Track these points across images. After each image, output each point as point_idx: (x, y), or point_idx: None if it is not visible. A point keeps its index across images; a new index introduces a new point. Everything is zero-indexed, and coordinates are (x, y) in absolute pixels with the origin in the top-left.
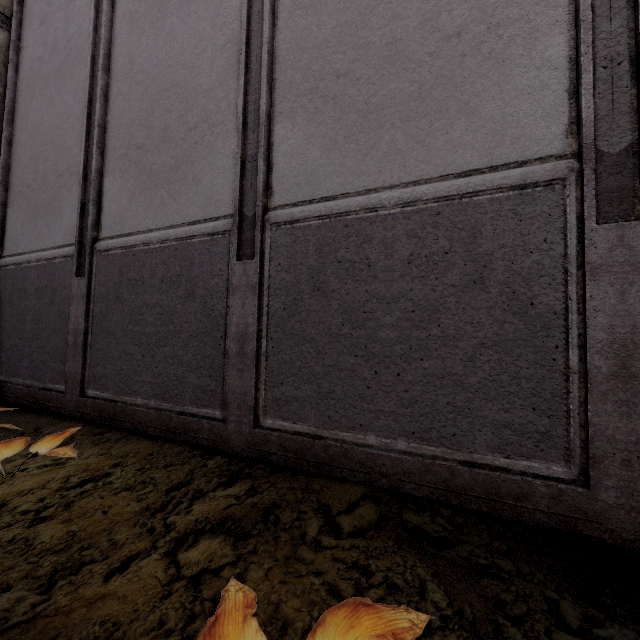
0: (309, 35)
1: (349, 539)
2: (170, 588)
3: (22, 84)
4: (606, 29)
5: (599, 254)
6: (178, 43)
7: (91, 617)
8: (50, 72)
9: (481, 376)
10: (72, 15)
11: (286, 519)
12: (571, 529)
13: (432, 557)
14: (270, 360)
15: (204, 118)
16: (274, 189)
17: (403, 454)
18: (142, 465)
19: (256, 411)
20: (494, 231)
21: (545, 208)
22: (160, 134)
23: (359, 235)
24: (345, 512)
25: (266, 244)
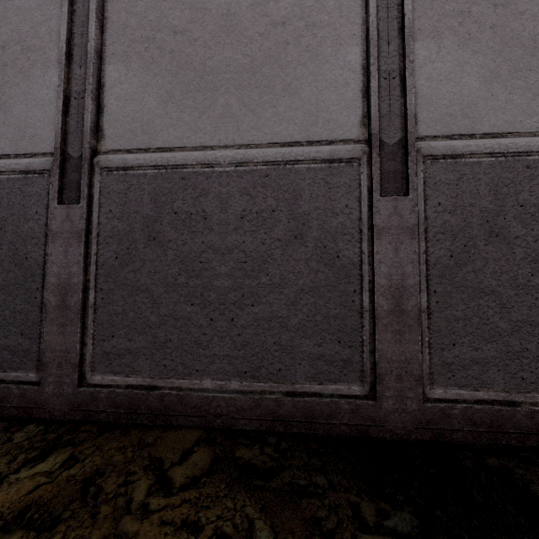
0: None
1: (180, 494)
2: None
3: None
4: (386, 50)
5: (382, 219)
6: None
7: None
8: None
9: (301, 317)
10: None
11: (110, 487)
12: (365, 434)
13: (260, 491)
14: (99, 312)
15: (16, 39)
16: (105, 132)
17: (236, 393)
18: None
19: (82, 368)
20: (311, 195)
21: (347, 180)
22: None
23: (196, 188)
24: (178, 462)
25: (95, 189)
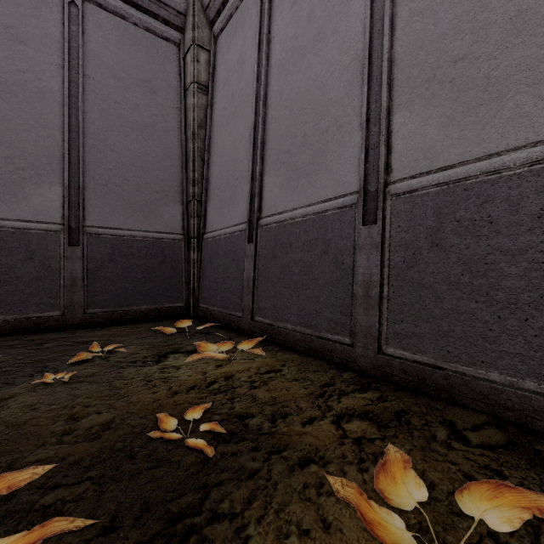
0: (425, 34)
1: (478, 448)
2: (342, 440)
3: (214, 126)
4: None
5: None
6: (313, 72)
7: (302, 441)
8: (230, 114)
9: None
10: (242, 74)
11: (416, 422)
12: None
13: None
14: (391, 302)
15: (333, 122)
16: (393, 167)
17: (532, 393)
18: (299, 368)
19: (379, 341)
20: None
21: None
22: (301, 140)
23: (479, 196)
24: (470, 430)
25: (387, 211)
